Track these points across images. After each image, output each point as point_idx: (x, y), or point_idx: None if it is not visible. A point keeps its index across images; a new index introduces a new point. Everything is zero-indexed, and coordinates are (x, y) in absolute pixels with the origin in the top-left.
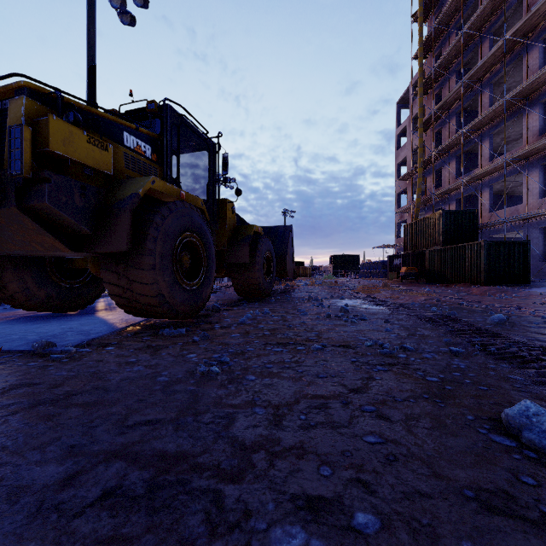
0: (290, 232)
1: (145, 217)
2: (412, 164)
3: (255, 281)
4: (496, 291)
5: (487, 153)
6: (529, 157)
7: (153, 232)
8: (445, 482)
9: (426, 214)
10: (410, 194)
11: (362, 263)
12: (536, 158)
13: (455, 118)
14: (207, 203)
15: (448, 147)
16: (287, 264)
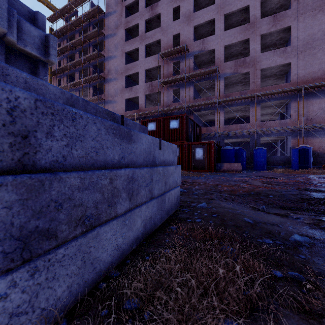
0: None
1: None
2: None
3: None
4: None
5: None
6: None
7: None
8: None
9: None
10: None
11: None
12: None
13: None
14: None
15: None
16: None
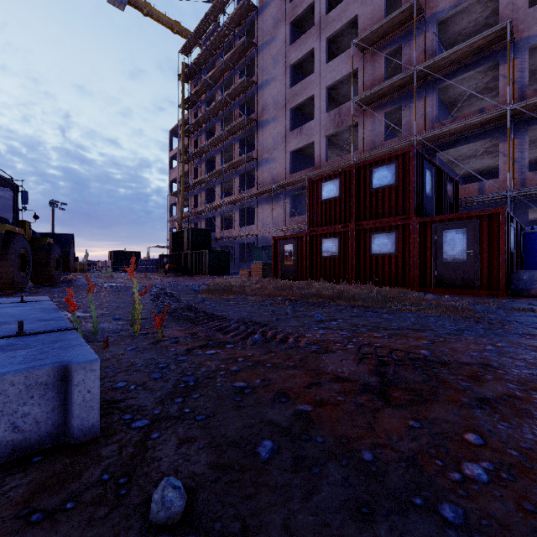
0: (72, 239)
1: (4, 243)
2: (180, 185)
3: (49, 274)
4: (206, 278)
5: (220, 193)
6: (235, 203)
7: (11, 251)
8: (116, 296)
9: (189, 225)
10: (179, 207)
11: (140, 260)
12: (238, 204)
13: (204, 163)
14: (13, 224)
15: (200, 182)
16: (70, 262)
